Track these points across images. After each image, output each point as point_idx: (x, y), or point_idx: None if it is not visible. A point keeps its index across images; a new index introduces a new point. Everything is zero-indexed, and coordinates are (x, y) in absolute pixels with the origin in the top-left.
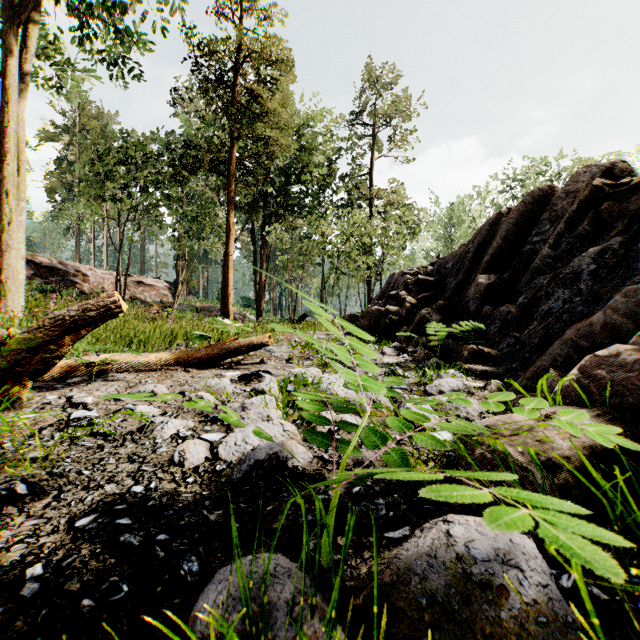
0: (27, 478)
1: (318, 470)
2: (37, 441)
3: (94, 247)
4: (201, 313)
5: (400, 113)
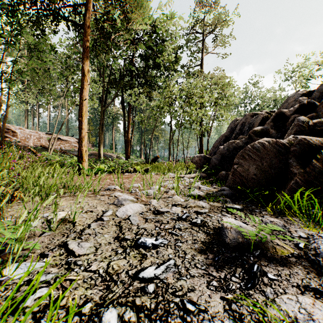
0: None
1: None
2: None
3: (38, 119)
4: (89, 157)
5: (222, 24)
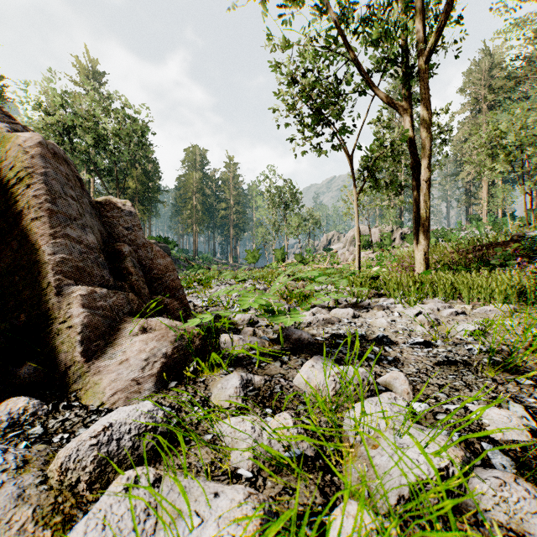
0: (463, 364)
1: (287, 372)
2: (530, 373)
3: None
4: None
5: None
